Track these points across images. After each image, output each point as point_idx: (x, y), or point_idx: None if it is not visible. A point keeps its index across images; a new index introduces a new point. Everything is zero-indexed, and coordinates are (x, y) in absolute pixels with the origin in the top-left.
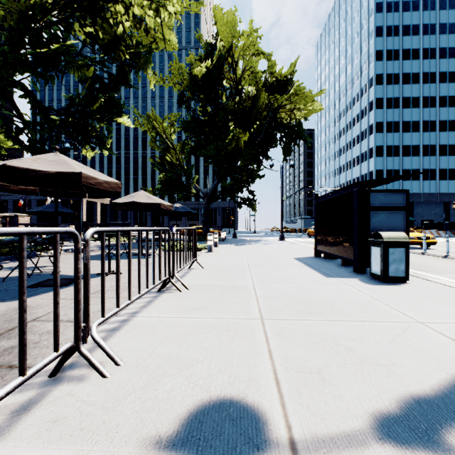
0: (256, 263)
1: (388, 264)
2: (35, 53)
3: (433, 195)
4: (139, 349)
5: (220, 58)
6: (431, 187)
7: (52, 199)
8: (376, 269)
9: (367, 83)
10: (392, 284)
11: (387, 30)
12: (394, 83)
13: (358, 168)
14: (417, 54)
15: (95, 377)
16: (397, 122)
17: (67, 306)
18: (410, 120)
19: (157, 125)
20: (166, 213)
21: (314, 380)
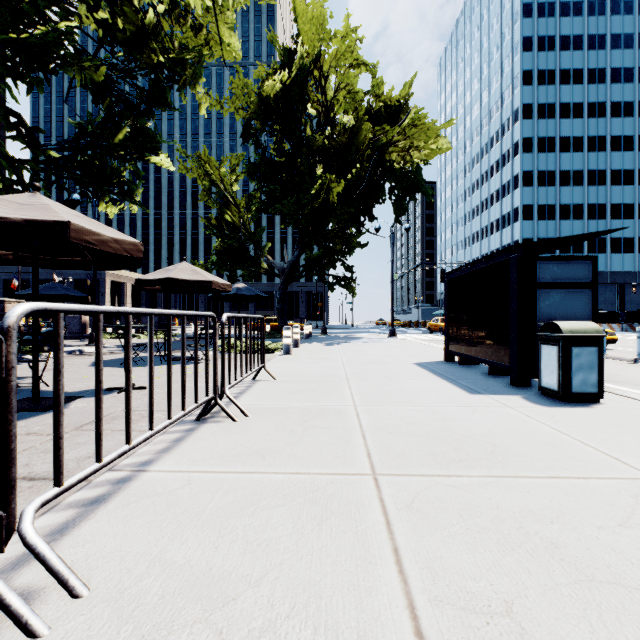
0: (357, 371)
1: (571, 373)
2: (8, 40)
3: (602, 274)
4: (133, 550)
5: (302, 70)
6: (600, 263)
7: (60, 278)
8: (550, 380)
9: (511, 117)
10: (578, 404)
11: (538, 42)
12: (548, 117)
13: (498, 236)
14: (580, 76)
15: (12, 635)
16: (553, 172)
17: (36, 447)
18: (570, 169)
19: (211, 170)
20: (222, 297)
21: (503, 637)
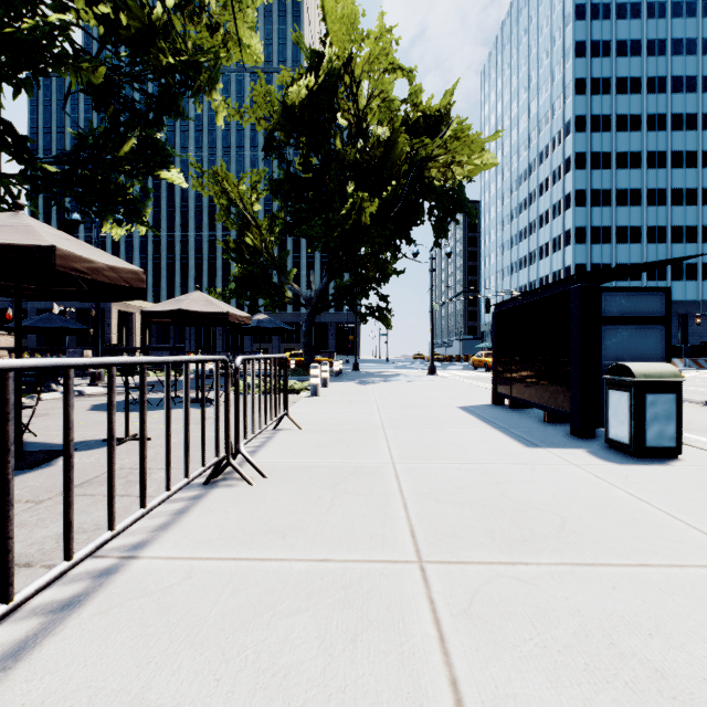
0: (394, 417)
1: (645, 425)
2: None
3: None
4: (106, 685)
5: (331, 76)
6: None
7: (61, 308)
8: (619, 432)
9: (562, 129)
10: (654, 461)
11: (592, 47)
12: (603, 130)
13: (548, 261)
14: (638, 85)
15: None
16: (608, 191)
17: None
18: (627, 187)
19: (230, 187)
20: (241, 330)
21: None
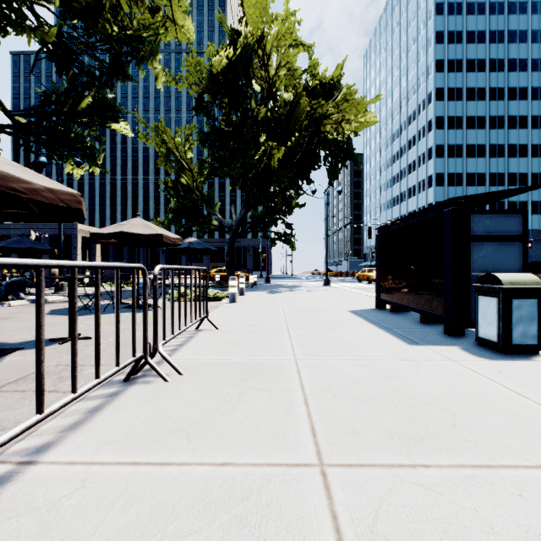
0: (297, 319)
1: (511, 325)
2: None
3: None
4: None
5: (248, 49)
6: None
7: (36, 234)
8: (488, 331)
9: (426, 98)
10: (519, 356)
11: (448, 36)
12: (456, 99)
13: (415, 199)
14: (483, 65)
15: None
16: (460, 146)
17: None
18: (475, 143)
19: (168, 138)
20: (176, 250)
21: None
